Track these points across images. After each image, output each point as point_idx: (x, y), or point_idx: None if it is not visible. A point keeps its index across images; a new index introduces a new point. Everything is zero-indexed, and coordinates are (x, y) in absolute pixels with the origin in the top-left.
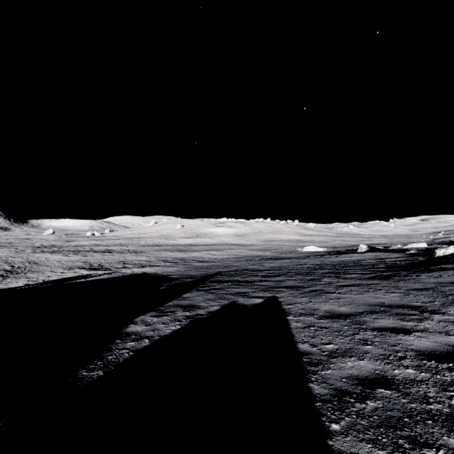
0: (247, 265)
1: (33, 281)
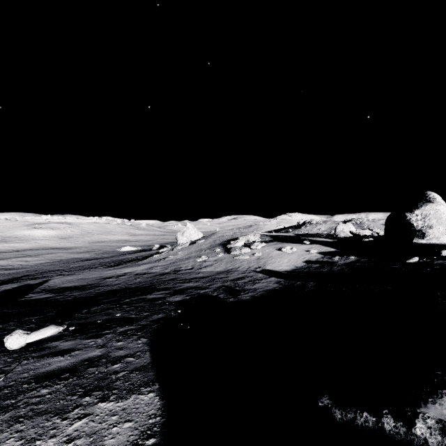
0: (56, 268)
1: None
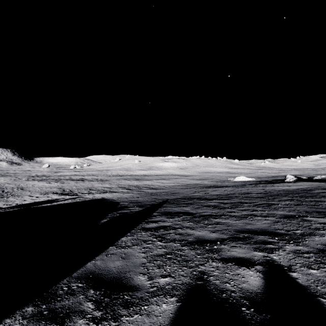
0: (192, 193)
1: (7, 205)
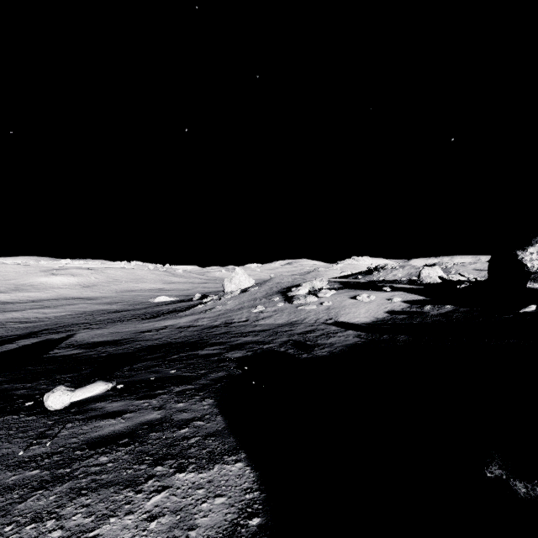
0: (80, 320)
1: None
